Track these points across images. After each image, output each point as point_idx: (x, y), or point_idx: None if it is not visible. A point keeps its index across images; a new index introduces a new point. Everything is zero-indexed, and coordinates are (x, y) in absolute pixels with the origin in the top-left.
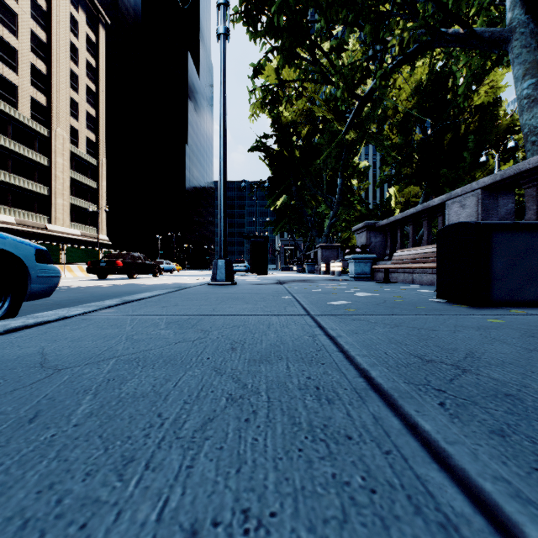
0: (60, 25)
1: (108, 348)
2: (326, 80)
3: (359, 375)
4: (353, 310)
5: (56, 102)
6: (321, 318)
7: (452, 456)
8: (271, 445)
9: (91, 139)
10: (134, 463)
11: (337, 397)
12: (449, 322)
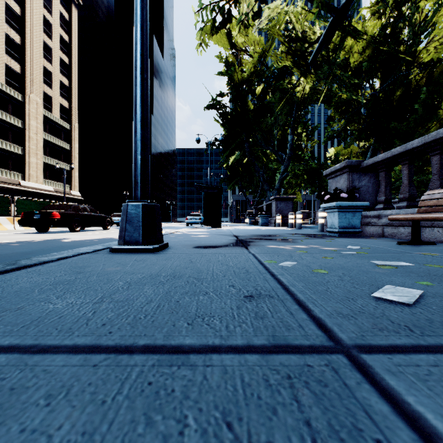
0: (33, 1)
1: None
2: None
3: None
4: None
5: (30, 71)
6: None
7: None
8: None
9: (64, 105)
10: None
11: None
12: None
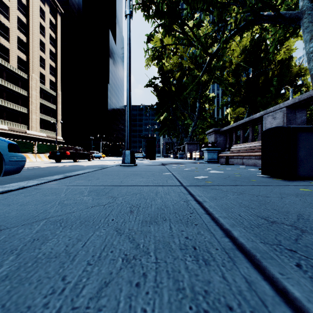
0: (34, 14)
1: (43, 211)
2: (190, 44)
3: (224, 235)
4: (210, 182)
5: (32, 59)
6: (190, 187)
7: None
8: None
9: (52, 80)
10: None
11: (211, 257)
12: (275, 190)
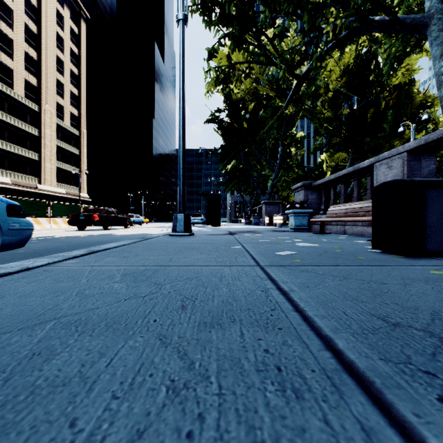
0: (48, 19)
1: (52, 306)
2: (270, 62)
3: (324, 346)
4: (299, 261)
5: (45, 83)
6: (271, 269)
7: None
8: None
9: (74, 114)
10: None
11: (305, 385)
12: (394, 274)
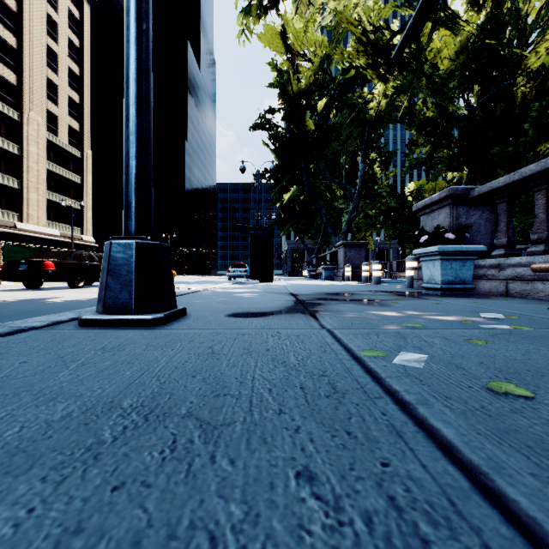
0: None
1: None
2: None
3: None
4: None
5: (29, 82)
6: None
7: None
8: None
9: (73, 127)
10: None
11: None
12: None
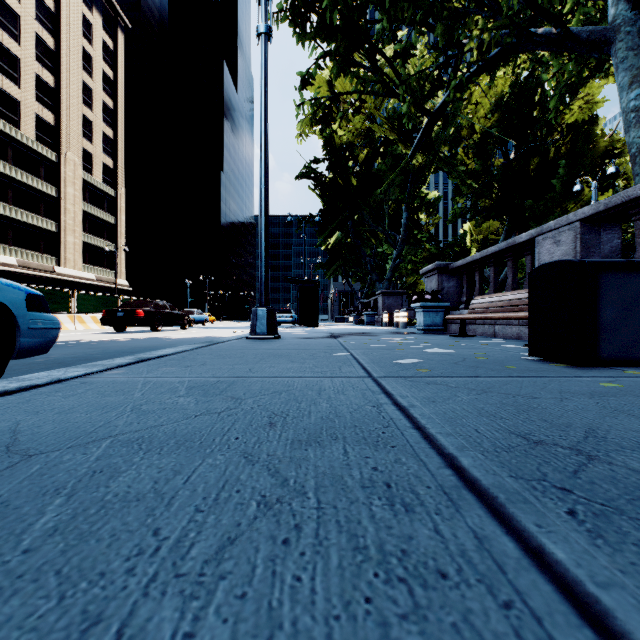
0: (70, 29)
1: (104, 423)
2: (389, 92)
3: (445, 464)
4: (426, 371)
5: (66, 121)
6: (386, 381)
7: (612, 613)
8: (321, 591)
9: (107, 164)
10: (100, 627)
11: (417, 500)
12: (551, 386)
